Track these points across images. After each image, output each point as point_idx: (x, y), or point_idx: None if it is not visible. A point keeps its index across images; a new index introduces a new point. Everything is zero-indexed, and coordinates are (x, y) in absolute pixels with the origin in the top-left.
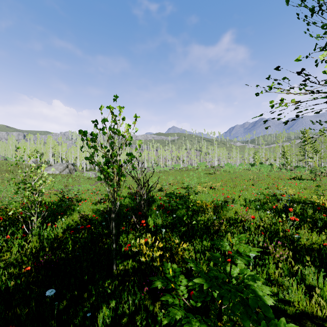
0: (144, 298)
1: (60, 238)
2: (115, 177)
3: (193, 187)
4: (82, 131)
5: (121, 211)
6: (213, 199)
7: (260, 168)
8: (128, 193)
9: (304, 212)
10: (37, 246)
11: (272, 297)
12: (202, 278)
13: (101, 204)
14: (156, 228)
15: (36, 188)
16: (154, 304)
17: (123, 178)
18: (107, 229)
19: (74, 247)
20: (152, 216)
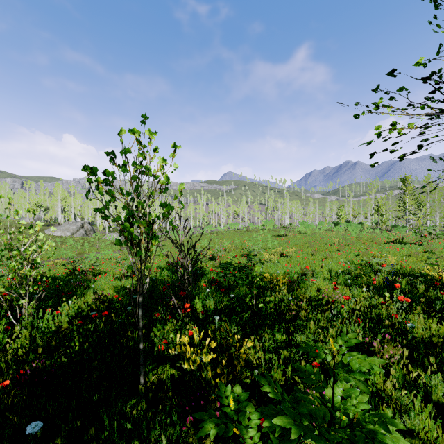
0: (187, 431)
1: (63, 332)
2: (143, 239)
3: (258, 254)
4: (88, 166)
5: (157, 289)
6: (285, 271)
7: (346, 229)
8: (167, 263)
9: (413, 289)
10: (25, 345)
11: None
12: (286, 415)
13: (129, 278)
14: (206, 314)
15: (27, 257)
16: (203, 443)
17: (155, 242)
18: (134, 317)
19: (83, 346)
20: (200, 296)
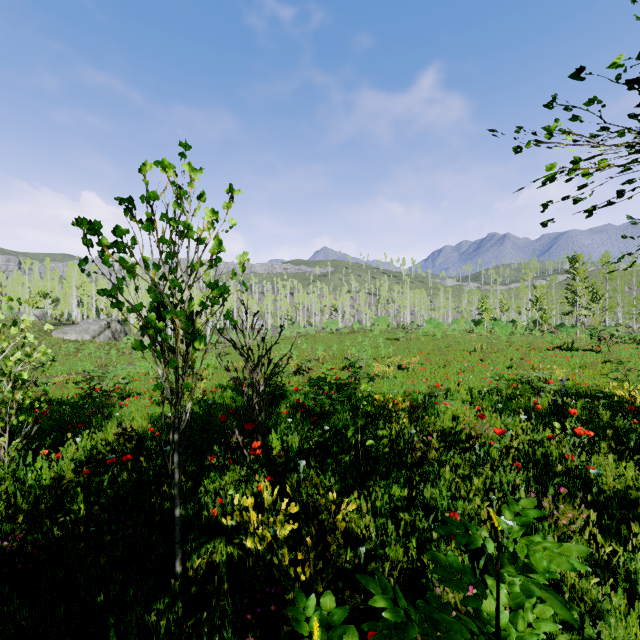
0: None
1: (63, 487)
2: (179, 340)
3: (365, 367)
4: (84, 219)
5: (214, 418)
6: (405, 390)
7: (491, 329)
8: (232, 380)
9: (594, 416)
10: None
11: (567, 633)
12: None
13: (173, 402)
14: (286, 456)
15: (8, 370)
16: None
17: (199, 344)
18: None
19: (92, 509)
20: (279, 429)
